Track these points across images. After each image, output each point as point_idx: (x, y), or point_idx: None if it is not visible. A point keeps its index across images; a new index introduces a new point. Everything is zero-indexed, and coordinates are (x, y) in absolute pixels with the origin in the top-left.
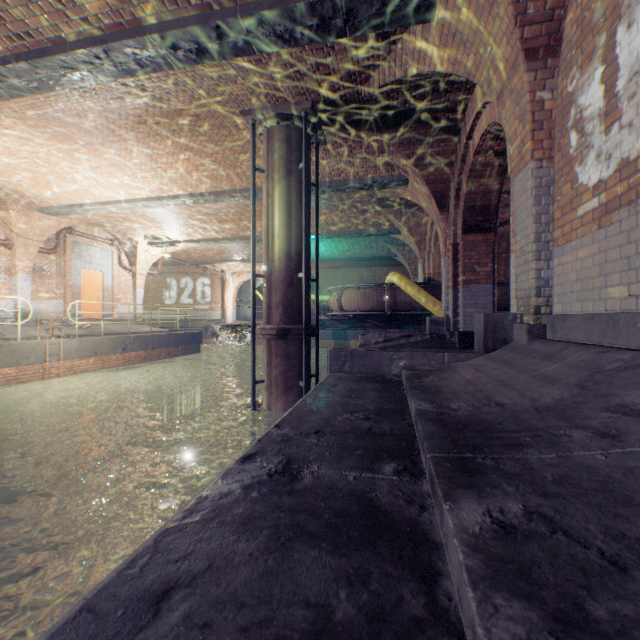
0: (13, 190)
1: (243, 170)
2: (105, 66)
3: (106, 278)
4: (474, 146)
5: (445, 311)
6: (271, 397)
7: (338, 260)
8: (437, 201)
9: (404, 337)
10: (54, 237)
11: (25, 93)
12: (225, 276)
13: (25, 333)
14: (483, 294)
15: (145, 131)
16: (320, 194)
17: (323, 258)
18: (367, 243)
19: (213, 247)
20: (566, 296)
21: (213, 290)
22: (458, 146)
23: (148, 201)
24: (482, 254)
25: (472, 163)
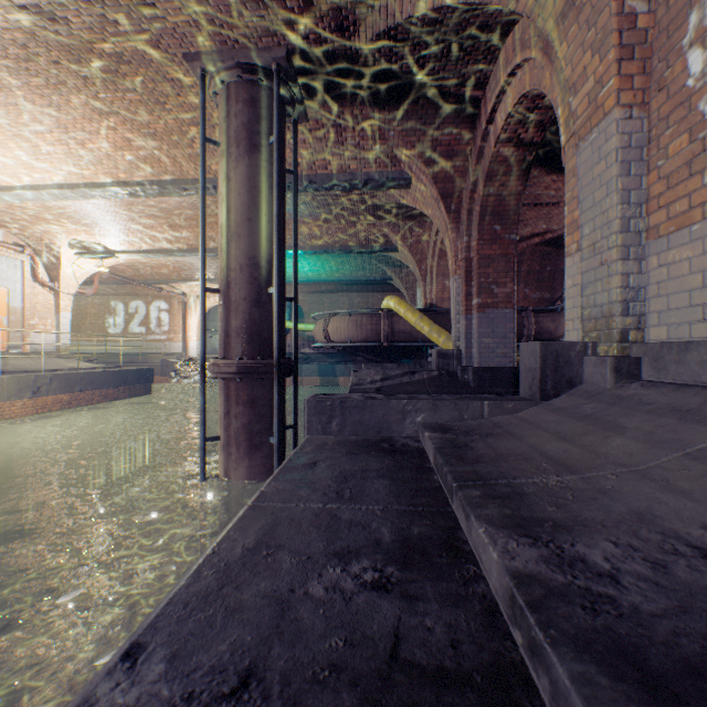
0: None
1: (196, 151)
2: None
3: (13, 297)
4: (497, 131)
5: (455, 342)
6: (230, 460)
7: (325, 283)
8: (447, 206)
9: (407, 374)
10: None
11: None
12: (187, 300)
13: None
14: (502, 321)
15: (40, 75)
16: (301, 192)
17: (307, 280)
18: (359, 263)
19: (168, 262)
20: (679, 313)
21: (172, 317)
22: (475, 134)
23: (62, 189)
24: (501, 272)
25: (493, 155)
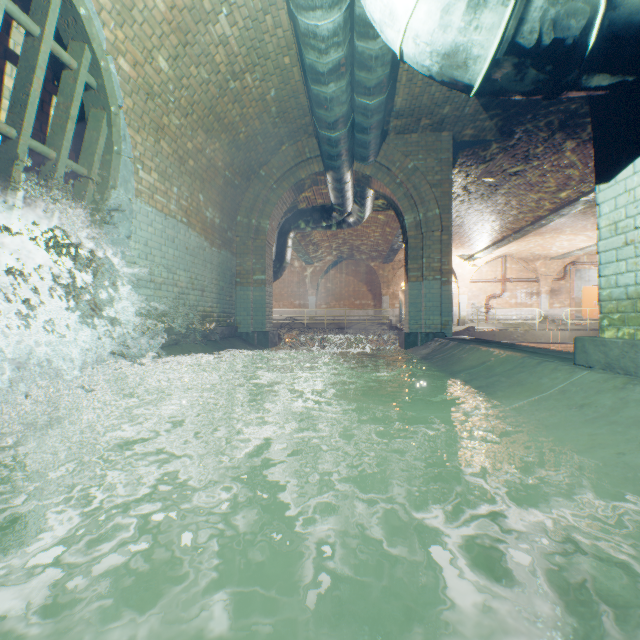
0: (534, 255)
1: None
2: (535, 227)
3: None
4: None
5: None
6: None
7: None
8: None
9: None
10: (561, 270)
11: (518, 238)
12: None
13: (543, 327)
14: None
15: (574, 223)
16: None
17: None
18: None
19: None
20: None
21: None
22: None
23: None
24: None
25: None
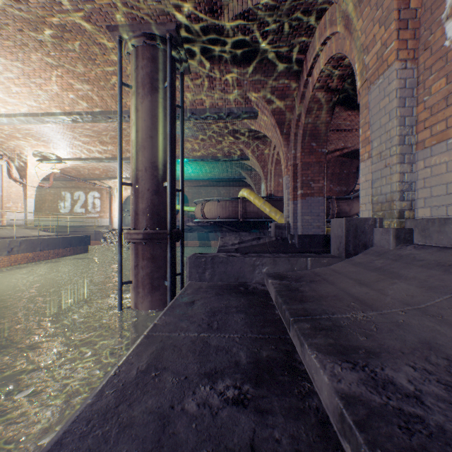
0: None
1: (116, 92)
2: None
3: None
4: (313, 81)
5: (286, 218)
6: (138, 297)
7: (202, 180)
8: (281, 130)
9: (255, 239)
10: None
11: None
12: (112, 191)
13: None
14: (317, 205)
15: (9, 38)
16: (186, 120)
17: (191, 178)
18: (224, 167)
19: (99, 166)
20: (439, 199)
21: (102, 202)
22: (299, 83)
23: (27, 116)
24: (316, 173)
25: (311, 97)
